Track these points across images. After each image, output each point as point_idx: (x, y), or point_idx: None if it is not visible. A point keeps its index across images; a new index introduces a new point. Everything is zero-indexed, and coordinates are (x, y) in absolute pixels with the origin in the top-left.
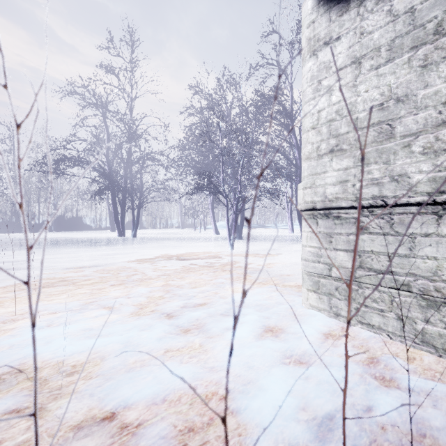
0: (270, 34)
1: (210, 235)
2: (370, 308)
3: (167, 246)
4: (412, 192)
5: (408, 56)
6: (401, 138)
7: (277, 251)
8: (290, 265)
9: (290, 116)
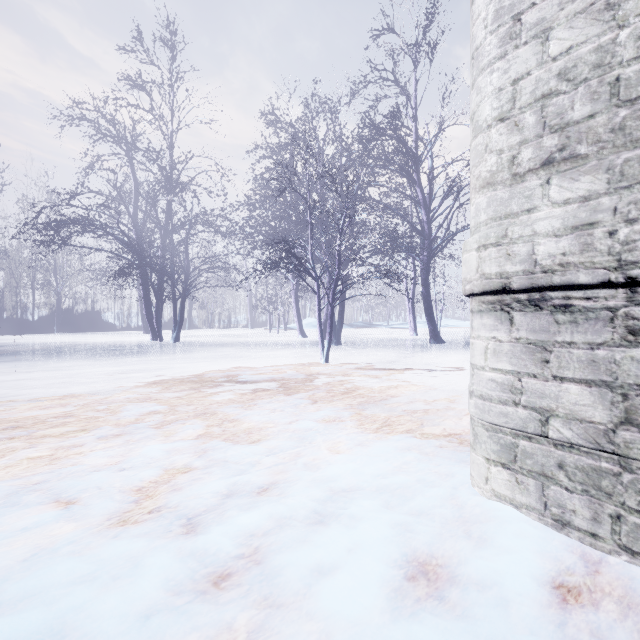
0: (383, 33)
1: (293, 338)
2: None
3: (224, 356)
4: None
5: None
6: None
7: (397, 364)
8: (425, 390)
9: (415, 157)
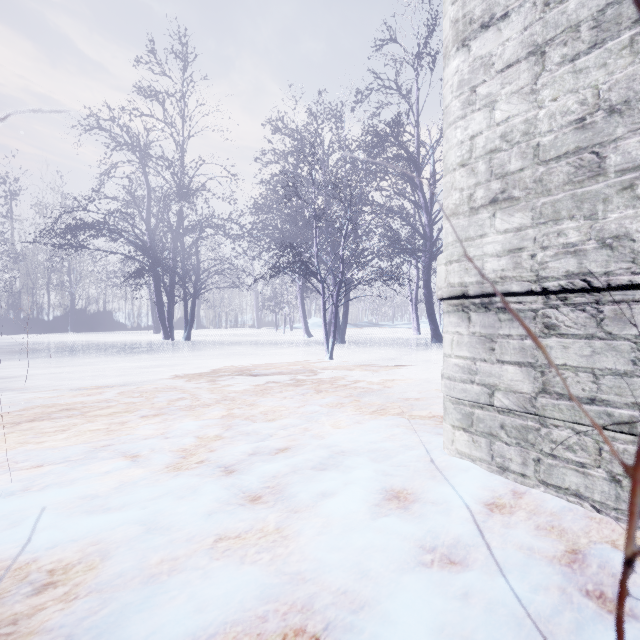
0: (386, 43)
1: (299, 337)
2: (561, 460)
3: (235, 354)
4: (639, 266)
5: (629, 34)
6: (616, 174)
7: (397, 361)
8: (419, 383)
9: (416, 163)
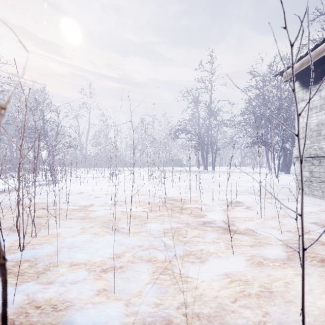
0: (317, 18)
1: (264, 171)
2: (314, 189)
3: (234, 175)
4: (324, 153)
5: (324, 111)
6: (322, 136)
7: None
8: None
9: None
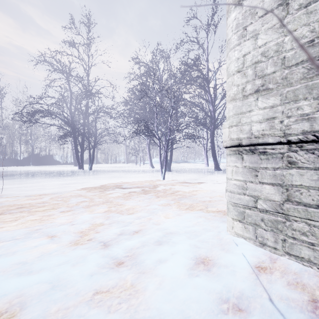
0: (191, 19)
1: (147, 168)
2: (298, 240)
3: (114, 177)
4: None
5: None
6: None
7: (197, 180)
8: (210, 192)
9: (207, 79)
